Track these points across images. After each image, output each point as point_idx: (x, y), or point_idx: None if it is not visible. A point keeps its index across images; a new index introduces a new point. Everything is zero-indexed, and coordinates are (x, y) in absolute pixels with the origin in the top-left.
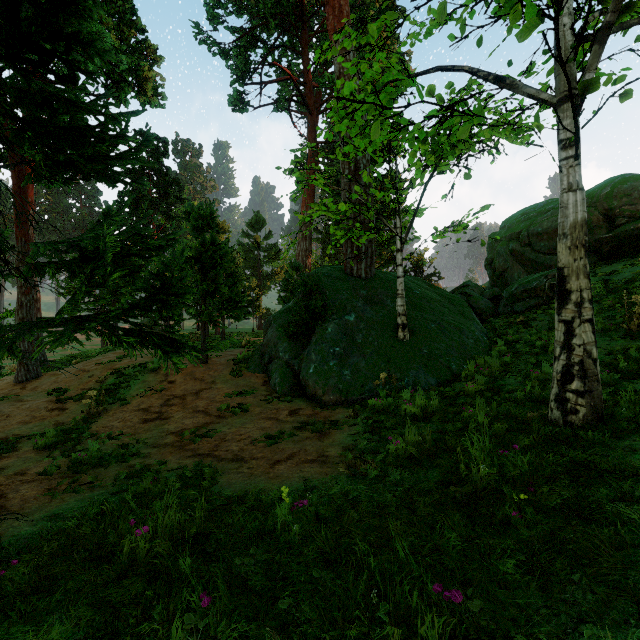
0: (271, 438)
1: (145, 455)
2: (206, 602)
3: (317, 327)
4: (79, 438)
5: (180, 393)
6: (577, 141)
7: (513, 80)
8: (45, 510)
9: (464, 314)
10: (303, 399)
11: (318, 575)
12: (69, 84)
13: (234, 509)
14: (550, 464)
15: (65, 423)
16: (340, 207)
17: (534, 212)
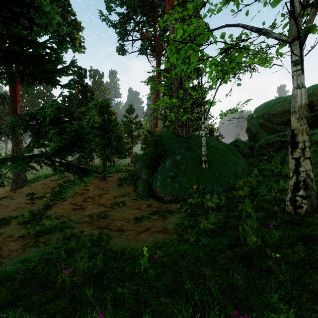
0: (137, 219)
1: (73, 227)
2: (101, 317)
3: (161, 162)
4: (40, 218)
5: (92, 195)
6: (302, 61)
7: (266, 30)
8: (20, 257)
9: (236, 155)
10: (154, 199)
11: (164, 301)
12: (30, 31)
13: (118, 259)
14: (289, 236)
15: (34, 210)
16: (173, 101)
17: (271, 103)
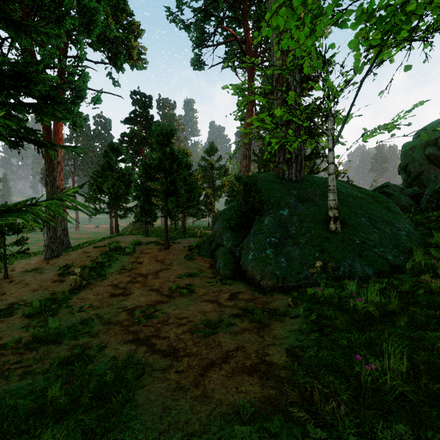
0: (209, 326)
1: (95, 333)
2: None
3: (255, 220)
4: (58, 308)
5: (144, 272)
6: None
7: None
8: None
9: (390, 209)
10: (243, 282)
11: None
12: None
13: None
14: None
15: (57, 293)
16: (276, 112)
17: None
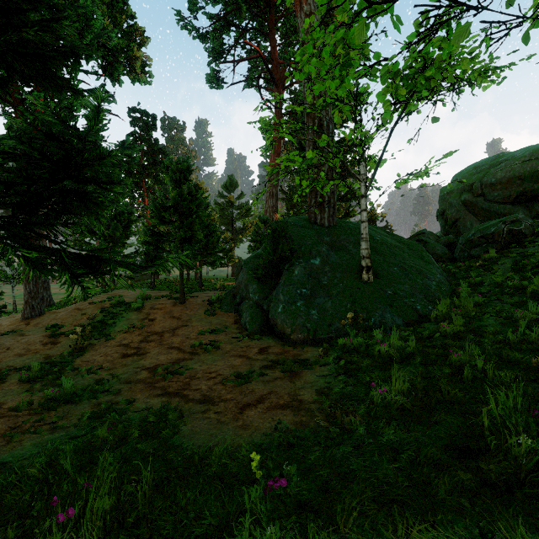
0: (241, 377)
1: (116, 391)
2: None
3: (284, 270)
4: (61, 371)
5: (159, 330)
6: None
7: None
8: None
9: (424, 258)
10: (272, 337)
11: None
12: None
13: (191, 480)
14: None
15: (54, 356)
16: (307, 155)
17: (486, 165)
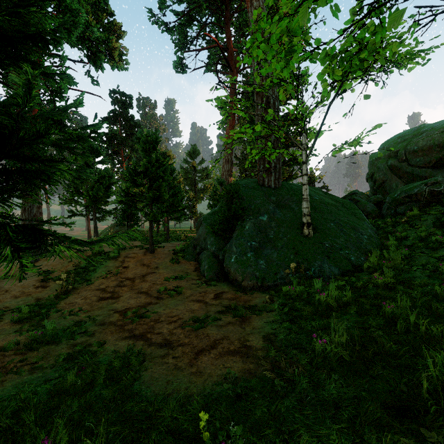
0: (198, 322)
1: (91, 333)
2: None
3: (237, 225)
4: (47, 313)
5: (131, 276)
6: None
7: None
8: None
9: (356, 215)
10: (226, 283)
11: None
12: None
13: (143, 437)
14: None
15: (43, 299)
16: (256, 127)
17: (409, 135)
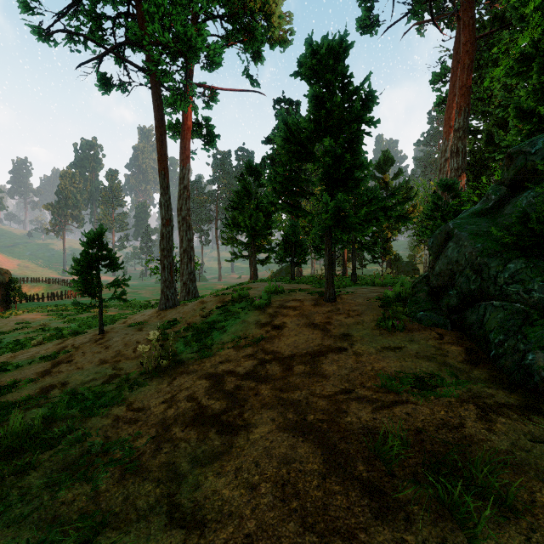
0: None
1: None
2: None
3: None
4: (61, 438)
5: (285, 351)
6: None
7: None
8: None
9: None
10: None
11: None
12: None
13: None
14: None
15: (117, 377)
16: None
17: None
